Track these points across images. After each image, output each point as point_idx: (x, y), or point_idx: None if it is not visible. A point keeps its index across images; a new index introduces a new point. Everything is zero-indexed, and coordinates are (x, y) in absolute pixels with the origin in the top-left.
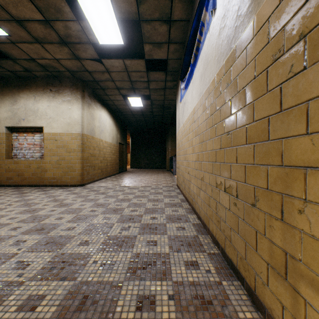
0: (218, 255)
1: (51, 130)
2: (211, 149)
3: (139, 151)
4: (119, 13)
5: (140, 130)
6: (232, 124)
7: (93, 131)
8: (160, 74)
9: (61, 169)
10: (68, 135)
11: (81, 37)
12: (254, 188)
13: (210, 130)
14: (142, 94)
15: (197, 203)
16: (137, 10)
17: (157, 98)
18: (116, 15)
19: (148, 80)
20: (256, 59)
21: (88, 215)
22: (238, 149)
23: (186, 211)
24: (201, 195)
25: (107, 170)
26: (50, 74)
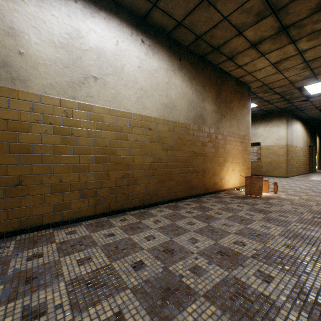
0: None
1: (264, 144)
2: None
3: None
4: None
5: None
6: None
7: (292, 141)
8: None
9: (271, 166)
10: (276, 146)
11: (298, 96)
12: None
13: None
14: None
15: None
16: None
17: None
18: None
19: None
20: None
21: (312, 186)
22: None
23: None
24: None
25: (299, 169)
26: (266, 112)
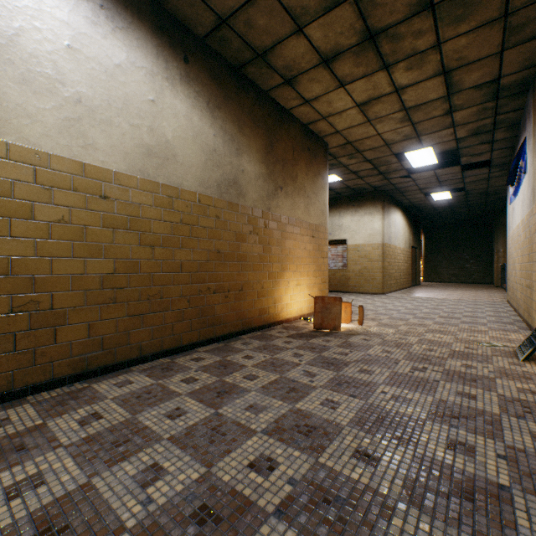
0: (524, 327)
1: (353, 242)
2: (524, 262)
3: (438, 256)
4: (438, 151)
5: (441, 223)
6: (529, 250)
7: (390, 238)
8: (479, 170)
9: (362, 278)
10: (369, 245)
11: (397, 168)
12: (532, 282)
13: (524, 249)
14: (452, 188)
15: (519, 306)
16: (456, 146)
17: (475, 188)
18: (434, 153)
19: (462, 177)
20: (533, 226)
21: (415, 308)
22: (530, 264)
23: (509, 315)
24: (521, 297)
25: (400, 281)
26: (354, 192)
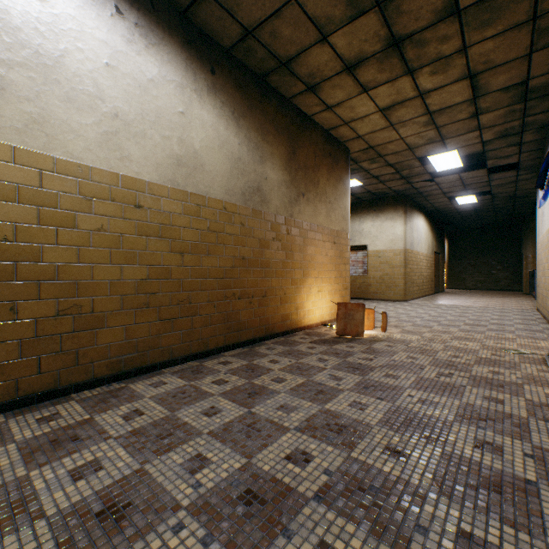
0: None
1: (374, 248)
2: None
3: (462, 262)
4: (463, 154)
5: (466, 227)
6: None
7: (412, 244)
8: (507, 172)
9: (383, 284)
10: (391, 251)
11: (420, 172)
12: None
13: None
14: (478, 191)
15: None
16: (482, 148)
17: (502, 191)
18: (459, 156)
19: (489, 180)
20: None
21: (439, 316)
22: None
23: (539, 323)
24: None
25: (422, 288)
26: (375, 196)
